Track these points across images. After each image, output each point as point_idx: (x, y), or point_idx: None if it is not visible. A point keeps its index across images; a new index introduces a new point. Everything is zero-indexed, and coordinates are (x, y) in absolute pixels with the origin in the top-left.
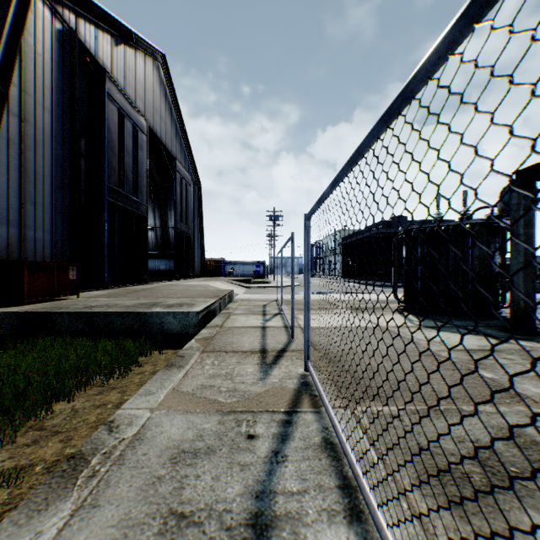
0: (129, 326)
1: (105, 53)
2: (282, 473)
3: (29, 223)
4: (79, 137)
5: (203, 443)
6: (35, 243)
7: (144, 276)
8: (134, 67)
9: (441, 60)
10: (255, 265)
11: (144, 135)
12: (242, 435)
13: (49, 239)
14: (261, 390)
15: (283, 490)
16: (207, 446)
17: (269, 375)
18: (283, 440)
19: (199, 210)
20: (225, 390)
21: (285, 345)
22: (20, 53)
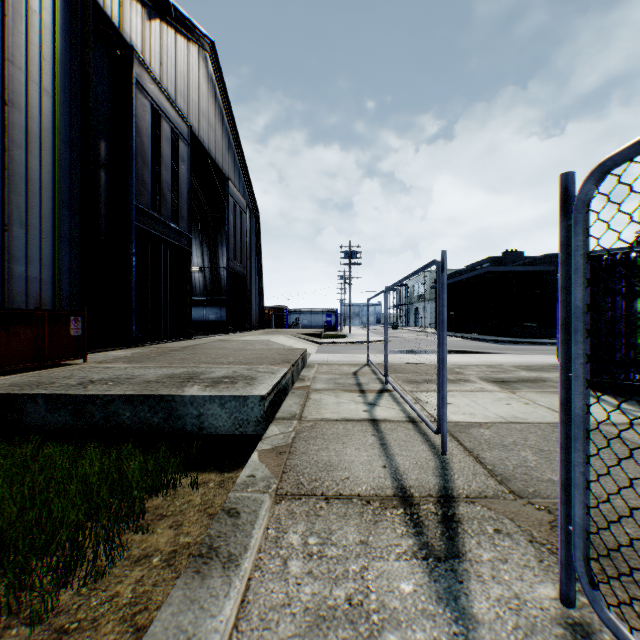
0: (145, 421)
1: (134, 27)
2: None
3: (17, 253)
4: (97, 138)
5: None
6: (26, 282)
7: (187, 328)
8: (174, 53)
9: None
10: (325, 314)
11: (187, 143)
12: None
13: (49, 277)
14: None
15: None
16: None
17: (474, 624)
18: None
19: (257, 245)
20: None
21: (441, 476)
22: (2, 3)
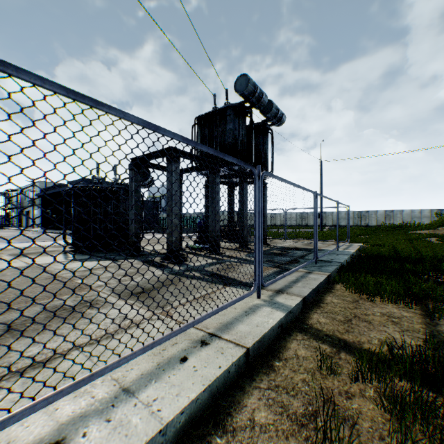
0: None
1: None
2: None
3: None
4: None
5: None
6: None
7: None
8: None
9: None
10: None
11: None
12: None
13: None
14: None
15: None
16: None
17: None
18: None
19: None
20: None
21: None
22: None
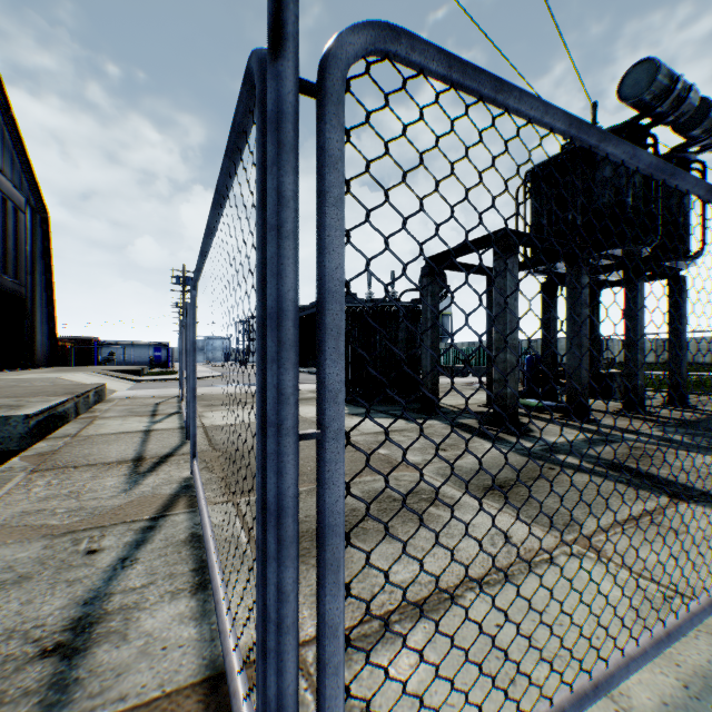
0: None
1: None
2: (127, 576)
3: None
4: None
5: (14, 573)
6: None
7: None
8: None
9: (228, 175)
10: (153, 348)
11: None
12: (80, 553)
13: None
14: (122, 502)
15: (124, 589)
16: (19, 576)
17: (139, 485)
18: (139, 545)
19: (46, 256)
20: (65, 511)
21: (174, 449)
22: None
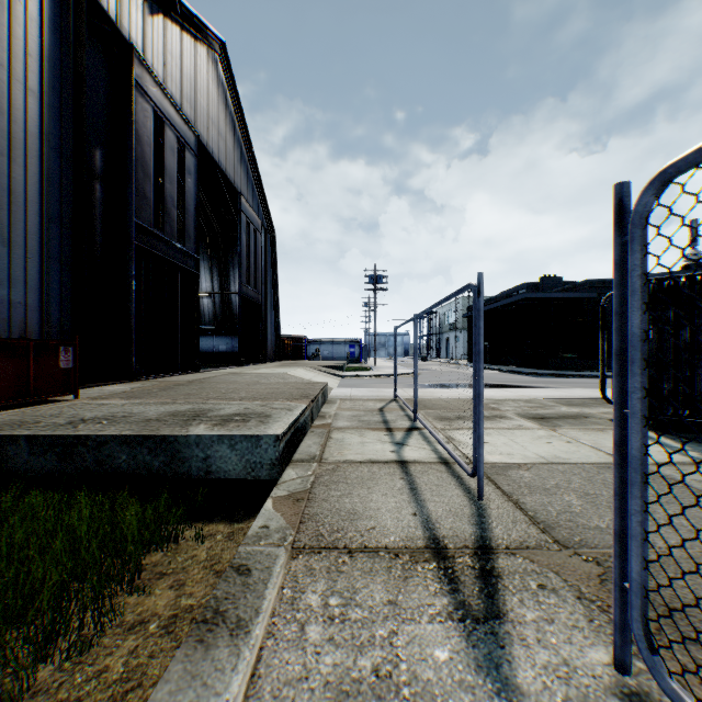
0: (143, 465)
1: (134, 23)
2: None
3: None
4: (92, 146)
5: None
6: (8, 308)
7: (194, 360)
8: (179, 53)
9: None
10: (348, 344)
11: (194, 154)
12: None
13: (35, 302)
14: None
15: None
16: None
17: (519, 697)
18: None
19: (273, 269)
20: None
21: (477, 525)
22: None
